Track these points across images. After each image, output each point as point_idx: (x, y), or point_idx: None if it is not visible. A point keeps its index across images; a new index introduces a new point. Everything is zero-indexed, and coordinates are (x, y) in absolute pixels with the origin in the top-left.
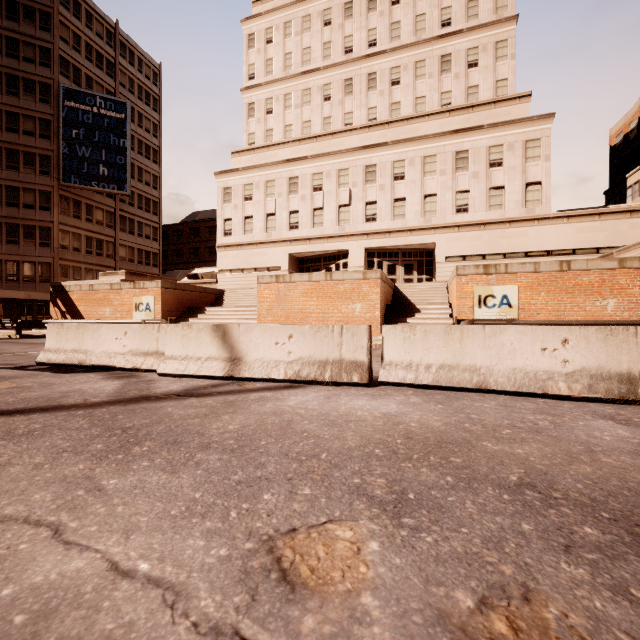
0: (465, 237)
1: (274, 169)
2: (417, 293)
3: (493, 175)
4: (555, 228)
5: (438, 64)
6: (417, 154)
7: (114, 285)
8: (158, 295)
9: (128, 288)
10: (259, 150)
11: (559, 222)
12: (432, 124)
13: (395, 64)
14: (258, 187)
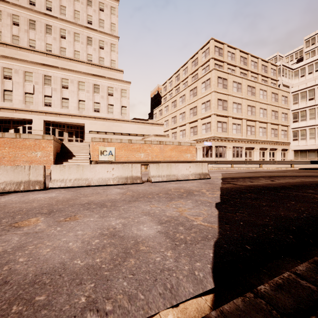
0: (98, 123)
1: None
2: (74, 147)
3: (109, 99)
4: (131, 125)
5: (86, 39)
6: (75, 79)
7: None
8: None
9: None
10: None
11: (132, 123)
12: (83, 67)
13: (63, 27)
14: None
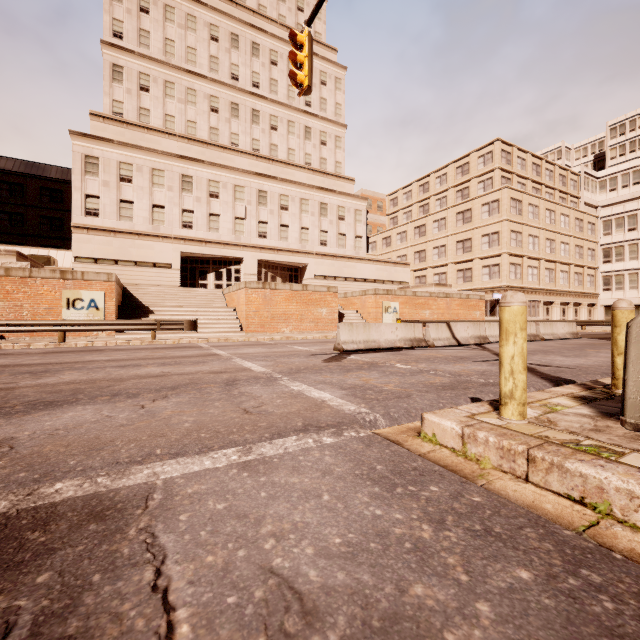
0: (326, 263)
1: (164, 159)
2: None
3: (341, 225)
4: (368, 266)
5: (303, 131)
6: (297, 195)
7: (15, 270)
8: (111, 290)
9: (49, 277)
10: (135, 127)
11: (370, 263)
12: (302, 175)
13: (274, 113)
14: (141, 171)
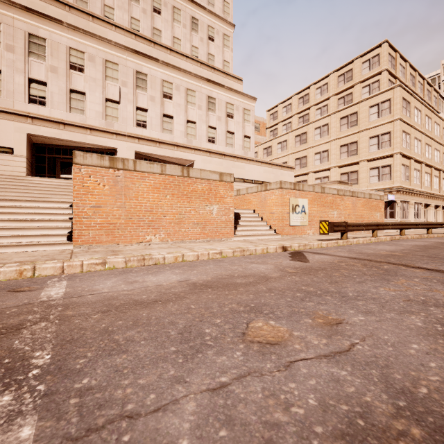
0: (214, 161)
1: None
2: None
3: (229, 123)
4: (256, 167)
5: (190, 21)
6: (182, 83)
7: None
8: None
9: None
10: None
11: (258, 164)
12: (189, 65)
13: None
14: None
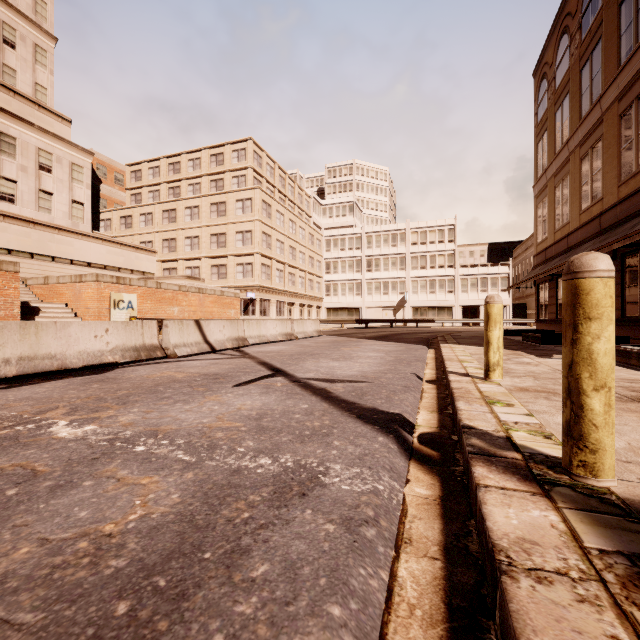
0: (12, 230)
1: None
2: None
3: (44, 178)
4: (94, 246)
5: None
6: None
7: None
8: None
9: None
10: None
11: (97, 242)
12: None
13: None
14: None
